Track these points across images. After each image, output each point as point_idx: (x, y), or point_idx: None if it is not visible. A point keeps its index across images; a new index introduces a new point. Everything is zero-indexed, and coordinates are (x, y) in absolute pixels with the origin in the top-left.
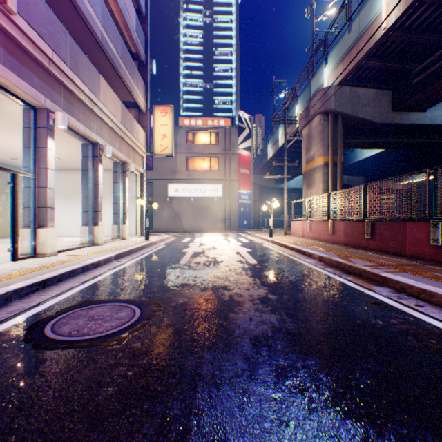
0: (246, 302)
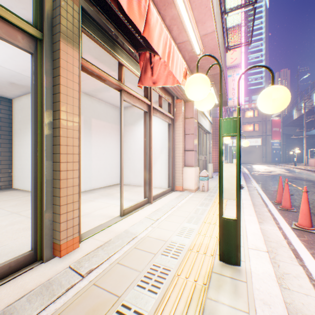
0: (287, 174)
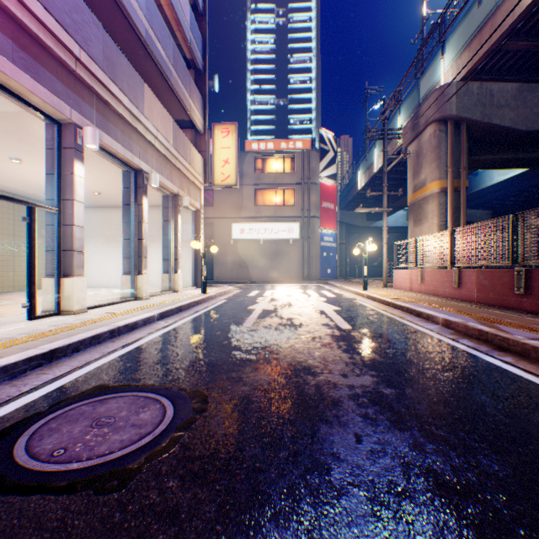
0: (345, 400)
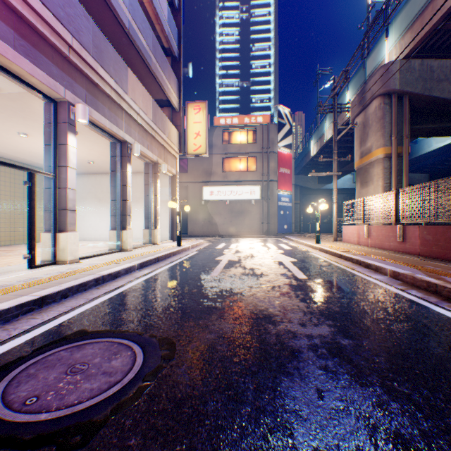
0: (305, 351)
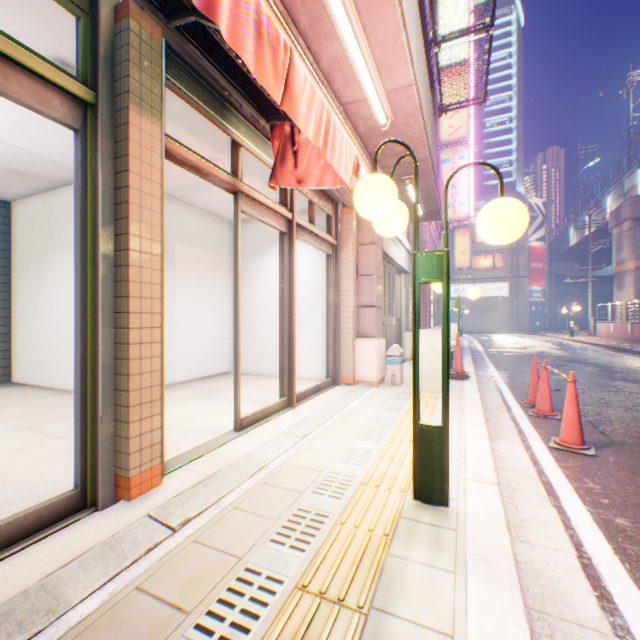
0: (555, 352)
